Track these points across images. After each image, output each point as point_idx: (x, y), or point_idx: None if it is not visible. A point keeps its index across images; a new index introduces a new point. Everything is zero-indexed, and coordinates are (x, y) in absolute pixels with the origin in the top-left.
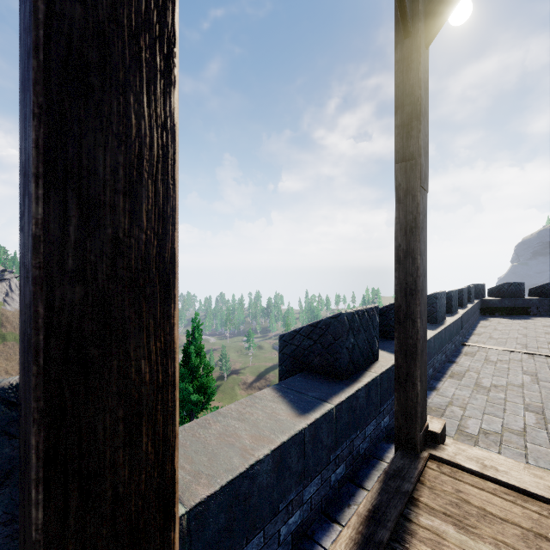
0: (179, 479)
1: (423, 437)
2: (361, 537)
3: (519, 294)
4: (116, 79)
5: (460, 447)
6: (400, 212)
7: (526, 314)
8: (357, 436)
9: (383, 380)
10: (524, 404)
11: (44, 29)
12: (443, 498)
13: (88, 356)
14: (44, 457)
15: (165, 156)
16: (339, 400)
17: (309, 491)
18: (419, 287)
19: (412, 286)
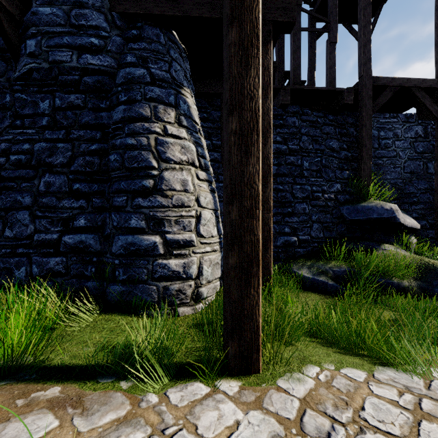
0: None
1: None
2: None
3: None
4: (312, 79)
5: None
6: None
7: None
8: None
9: None
10: None
11: (309, 78)
12: None
13: None
14: None
15: (314, 82)
16: None
17: None
18: None
19: None
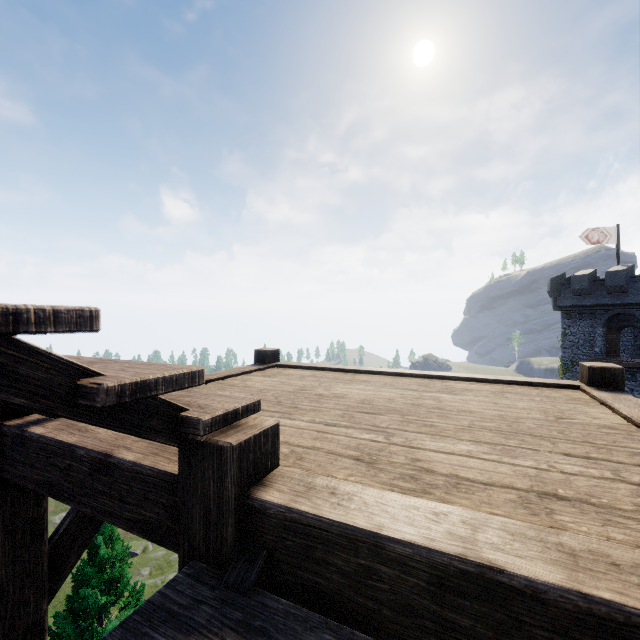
0: None
1: None
2: None
3: None
4: None
5: None
6: None
7: None
8: None
9: None
10: None
11: None
12: None
13: None
14: None
15: None
16: None
17: None
18: None
19: None
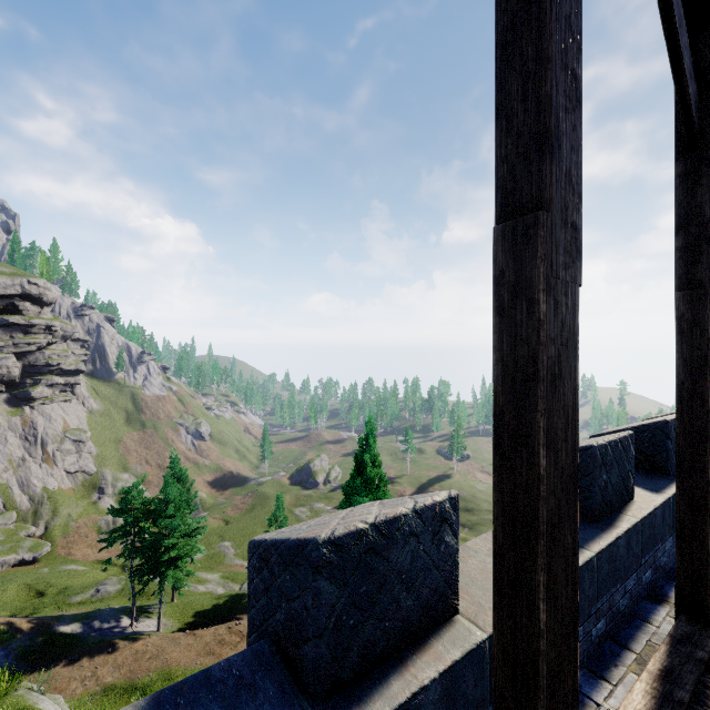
0: (466, 608)
1: None
2: (657, 693)
3: None
4: (562, 376)
5: None
6: (682, 346)
7: None
8: (617, 590)
9: (645, 526)
10: None
11: (546, 370)
12: None
13: (555, 534)
14: (546, 588)
15: (575, 408)
16: (599, 548)
17: None
18: None
19: (700, 431)
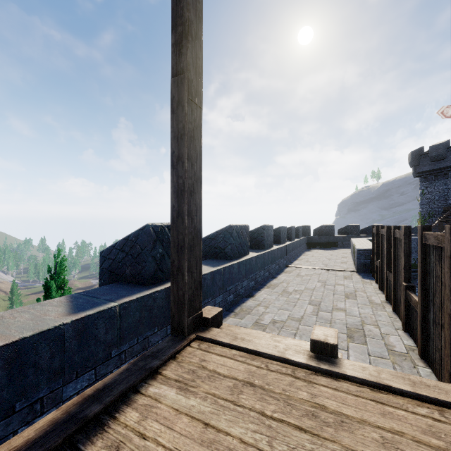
0: None
1: (193, 322)
2: (65, 416)
3: (331, 233)
4: None
5: (230, 328)
6: (173, 122)
7: (335, 246)
8: (155, 333)
9: None
10: (310, 301)
11: None
12: (185, 368)
13: None
14: None
15: None
16: (128, 300)
17: (75, 387)
18: (187, 188)
19: (181, 187)
